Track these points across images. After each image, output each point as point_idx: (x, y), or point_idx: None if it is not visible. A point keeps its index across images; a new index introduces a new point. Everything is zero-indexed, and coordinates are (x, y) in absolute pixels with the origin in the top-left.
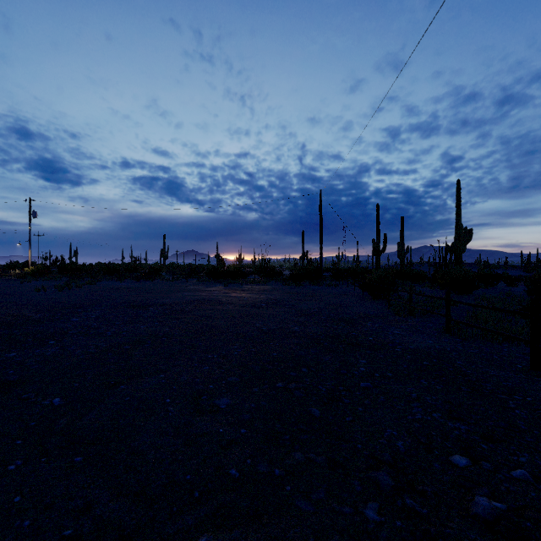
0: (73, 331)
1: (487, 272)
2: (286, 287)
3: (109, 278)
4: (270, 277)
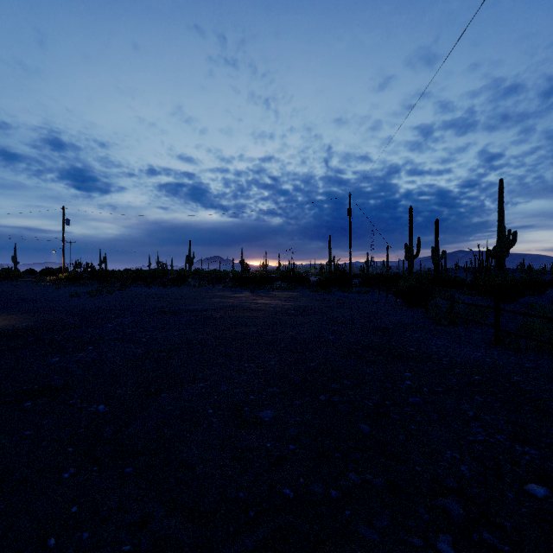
0: (109, 337)
1: (534, 278)
2: (315, 294)
3: (138, 284)
4: (296, 283)
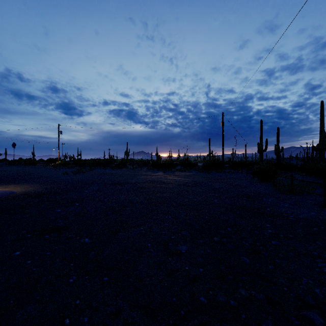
0: (86, 198)
1: None
2: (201, 173)
3: (98, 167)
4: (189, 167)
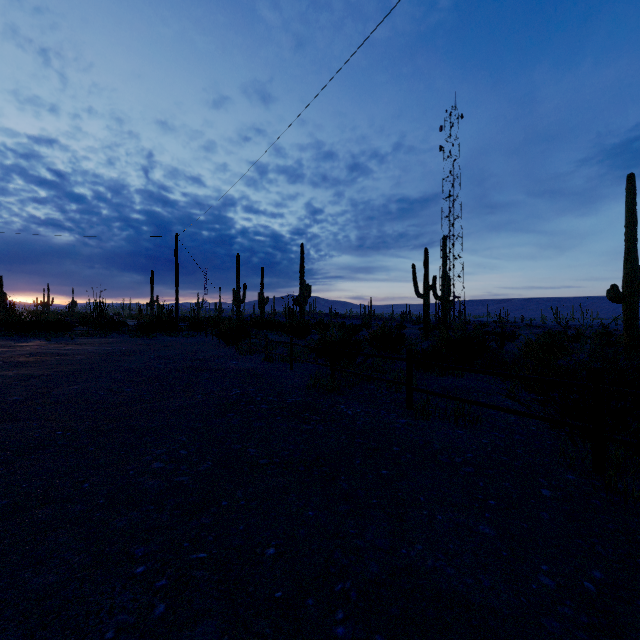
0: None
1: (322, 322)
2: (136, 339)
3: None
4: (109, 329)
